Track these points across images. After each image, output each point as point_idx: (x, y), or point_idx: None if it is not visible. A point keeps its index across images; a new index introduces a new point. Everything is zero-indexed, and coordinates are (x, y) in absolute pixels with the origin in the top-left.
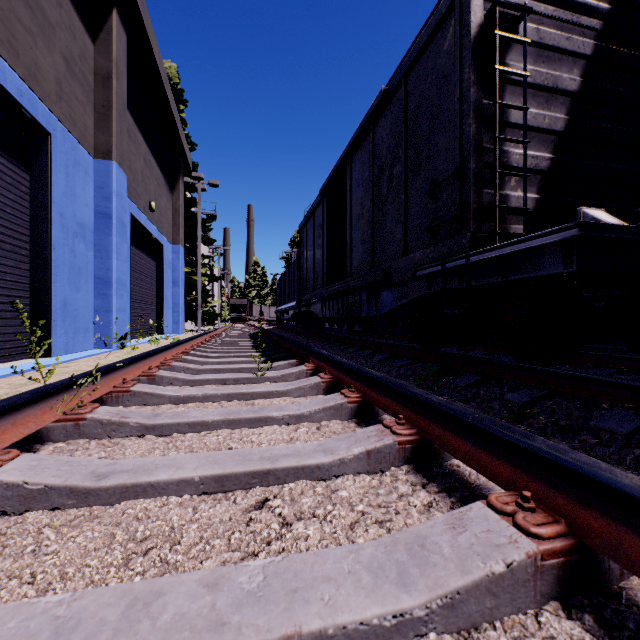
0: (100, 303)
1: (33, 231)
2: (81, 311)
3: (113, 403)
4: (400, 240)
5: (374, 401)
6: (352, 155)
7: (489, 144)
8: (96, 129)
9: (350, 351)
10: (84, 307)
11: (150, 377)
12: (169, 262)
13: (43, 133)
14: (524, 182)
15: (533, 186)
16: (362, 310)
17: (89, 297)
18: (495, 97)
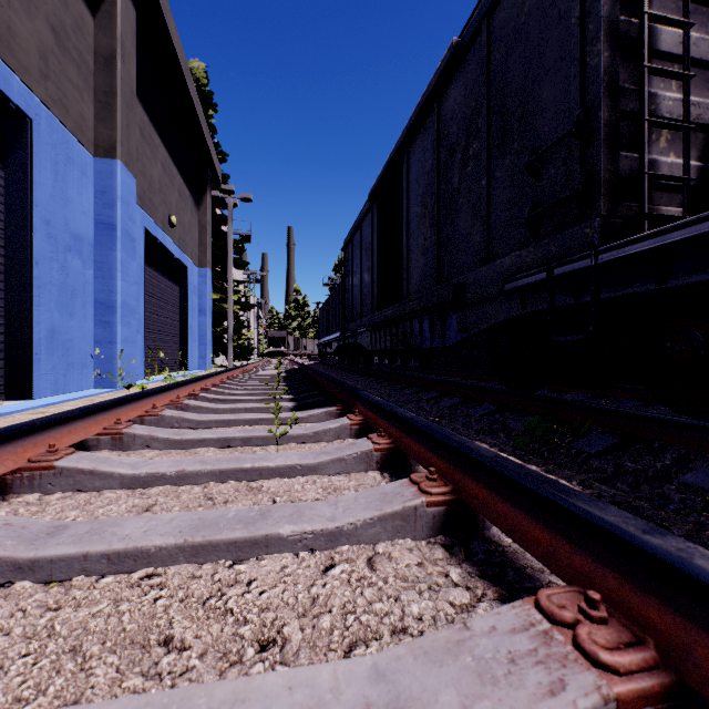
0: (101, 333)
1: (9, 241)
2: (76, 342)
3: (24, 488)
4: (479, 243)
5: (482, 507)
6: (410, 143)
7: (627, 84)
8: (97, 121)
9: (408, 393)
10: (80, 337)
11: (115, 436)
12: (194, 287)
13: (21, 118)
14: (685, 138)
15: (692, 149)
16: (423, 340)
17: (87, 325)
18: (642, 5)
